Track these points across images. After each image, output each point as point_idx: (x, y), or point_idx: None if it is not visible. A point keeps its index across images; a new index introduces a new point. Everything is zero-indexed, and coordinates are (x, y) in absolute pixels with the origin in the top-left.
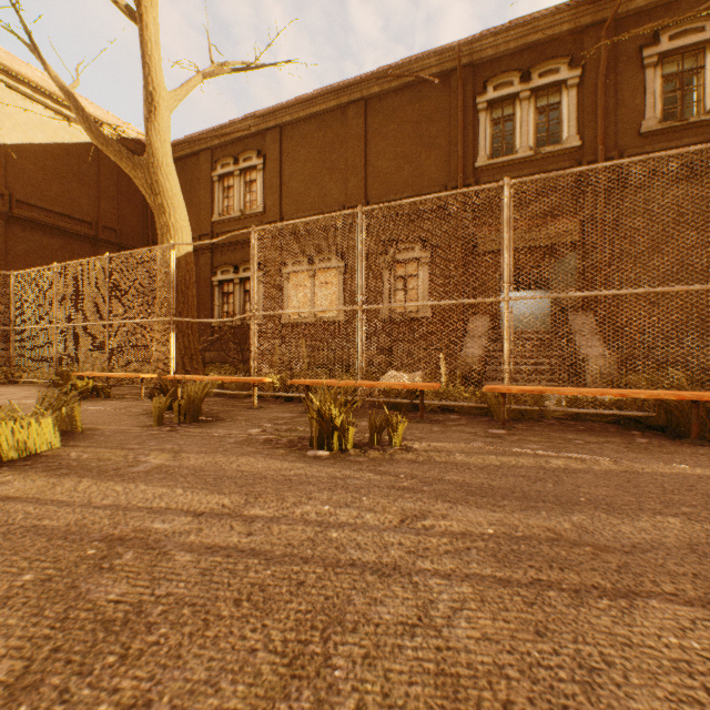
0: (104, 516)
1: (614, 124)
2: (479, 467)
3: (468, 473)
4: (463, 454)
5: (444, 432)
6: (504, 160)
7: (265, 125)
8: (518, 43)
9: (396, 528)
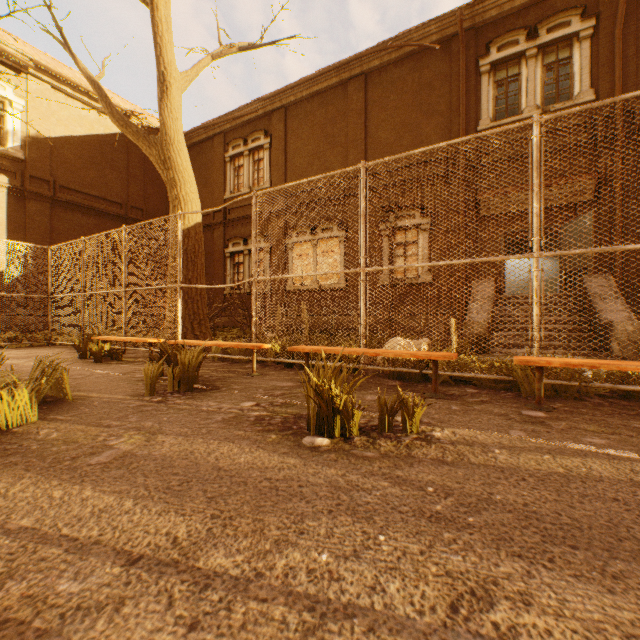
0: (4, 554)
1: (634, 74)
2: (538, 477)
3: (526, 488)
4: (504, 450)
5: (466, 412)
6: (508, 121)
7: (271, 107)
8: (524, 0)
9: (447, 632)
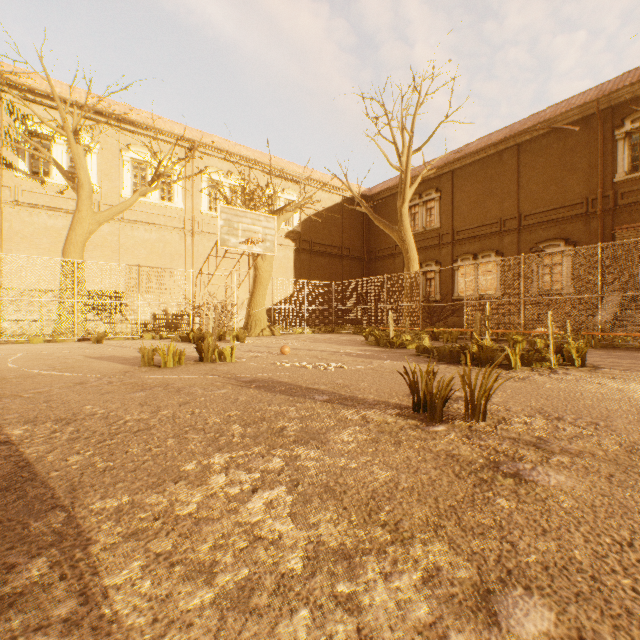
0: None
1: None
2: None
3: None
4: None
5: None
6: None
7: (441, 172)
8: None
9: None
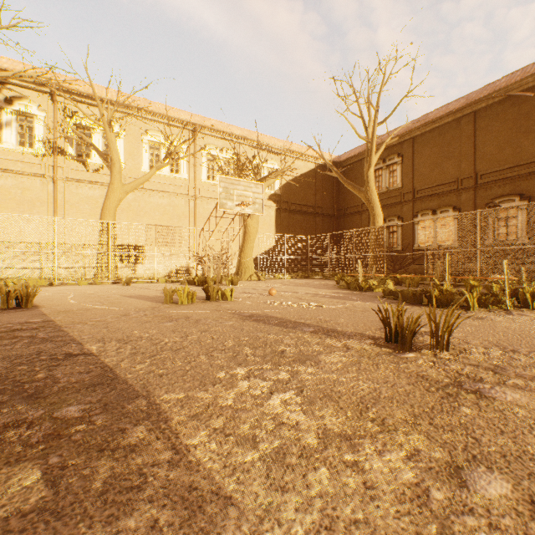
0: None
1: None
2: None
3: None
4: None
5: None
6: None
7: (402, 139)
8: None
9: None
